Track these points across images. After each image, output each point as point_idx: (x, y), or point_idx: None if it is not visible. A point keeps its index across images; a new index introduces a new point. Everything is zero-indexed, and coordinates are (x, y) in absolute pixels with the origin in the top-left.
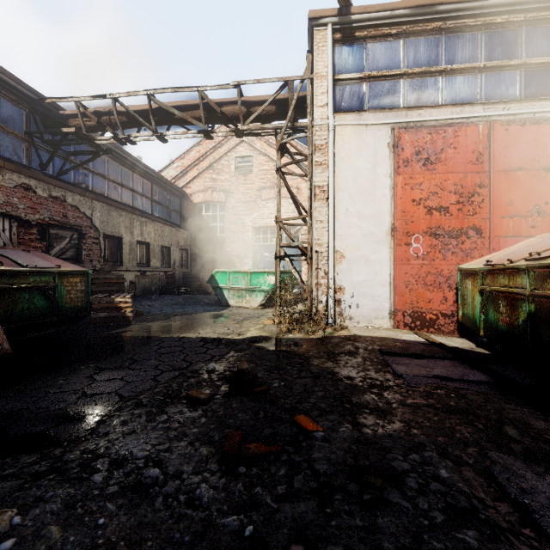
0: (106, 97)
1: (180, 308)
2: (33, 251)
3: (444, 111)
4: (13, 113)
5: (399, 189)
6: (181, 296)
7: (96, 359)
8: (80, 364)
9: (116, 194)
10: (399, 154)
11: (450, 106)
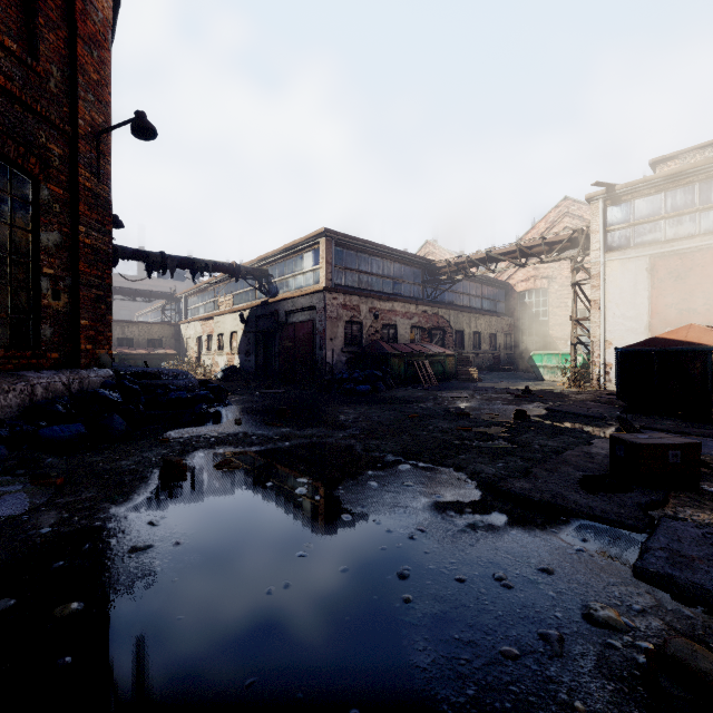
0: (462, 257)
1: (505, 380)
2: (432, 344)
3: (694, 241)
4: (418, 274)
5: (654, 298)
6: (505, 372)
7: (471, 389)
8: (466, 389)
9: (459, 301)
10: (654, 275)
11: (702, 235)
